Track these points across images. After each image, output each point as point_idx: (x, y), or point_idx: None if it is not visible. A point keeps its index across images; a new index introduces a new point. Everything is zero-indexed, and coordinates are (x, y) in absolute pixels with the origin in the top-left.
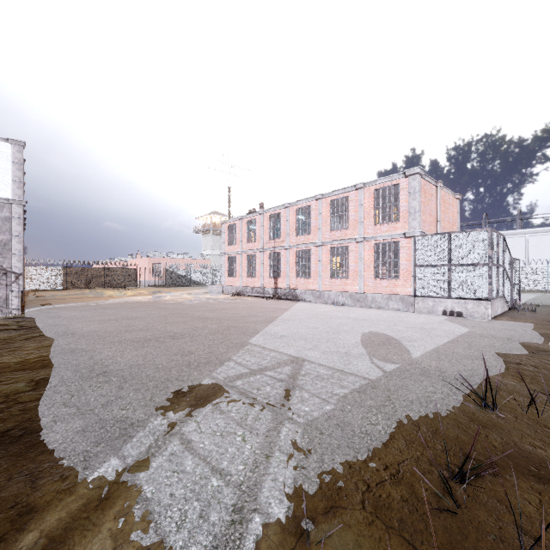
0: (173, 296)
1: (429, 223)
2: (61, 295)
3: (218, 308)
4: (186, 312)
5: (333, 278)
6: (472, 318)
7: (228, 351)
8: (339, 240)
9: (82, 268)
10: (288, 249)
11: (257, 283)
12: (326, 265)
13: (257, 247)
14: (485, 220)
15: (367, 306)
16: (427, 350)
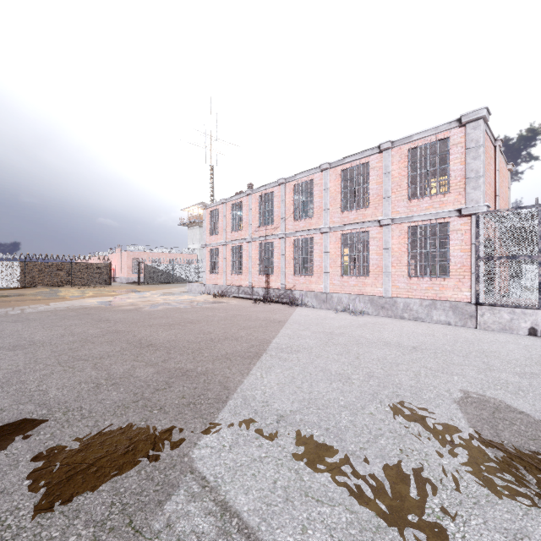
0: (139, 298)
1: (488, 197)
2: (3, 295)
3: (184, 319)
4: (128, 329)
5: (346, 276)
6: None
7: None
8: (353, 223)
9: (43, 263)
10: (283, 238)
11: (244, 281)
12: (335, 259)
13: (244, 236)
14: None
15: (396, 316)
16: None
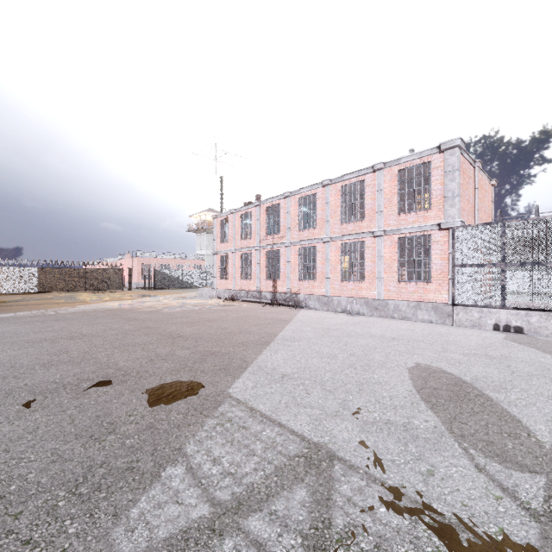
0: (155, 302)
1: (467, 212)
2: (27, 299)
3: (202, 318)
4: (157, 325)
5: (344, 281)
6: (538, 336)
7: (184, 421)
8: (351, 234)
9: (59, 269)
10: (289, 246)
11: (253, 286)
12: (335, 266)
13: (253, 244)
14: (500, 217)
15: (388, 316)
16: (549, 416)
